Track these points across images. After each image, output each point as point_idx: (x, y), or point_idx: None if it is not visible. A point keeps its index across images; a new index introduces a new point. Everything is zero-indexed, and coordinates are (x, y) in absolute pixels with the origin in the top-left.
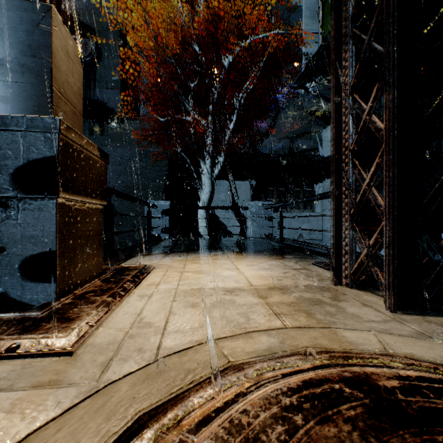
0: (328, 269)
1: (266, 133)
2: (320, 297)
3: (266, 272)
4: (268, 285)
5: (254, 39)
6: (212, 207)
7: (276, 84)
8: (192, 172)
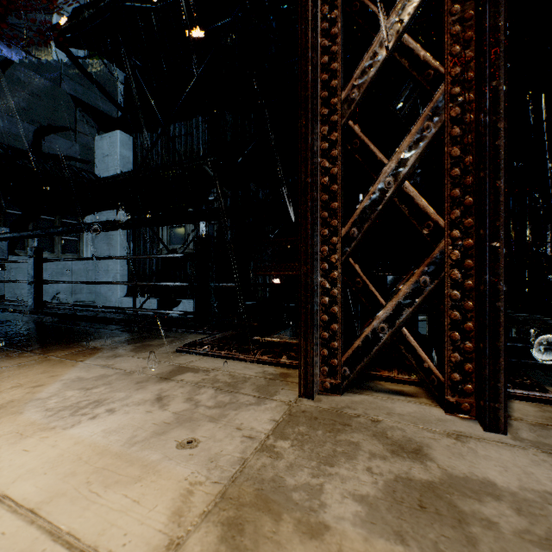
0: (228, 357)
1: None
2: (391, 469)
3: (99, 424)
4: (200, 509)
5: None
6: None
7: None
8: None
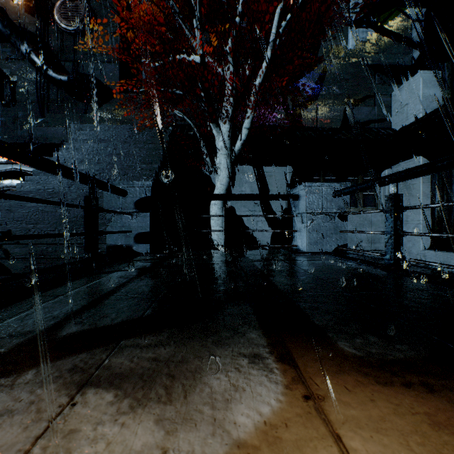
0: None
1: (308, 98)
2: None
3: None
4: None
5: None
6: (232, 195)
7: (314, 48)
8: (203, 155)
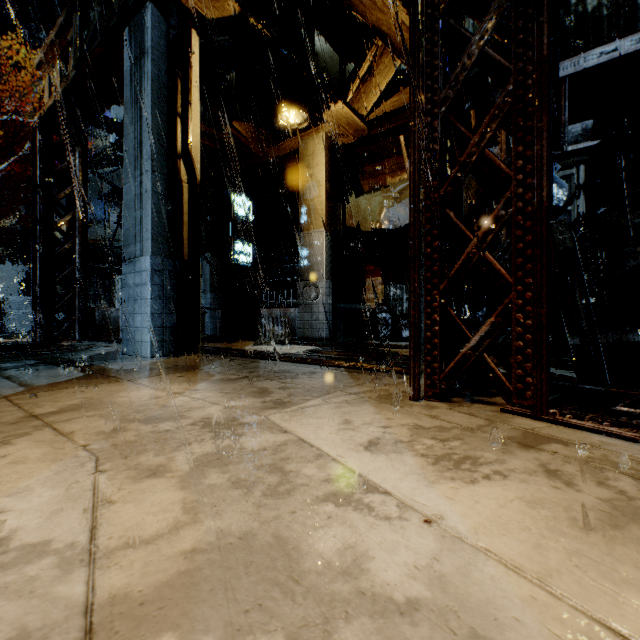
0: None
1: None
2: None
3: None
4: None
5: (16, 119)
6: None
7: None
8: None
